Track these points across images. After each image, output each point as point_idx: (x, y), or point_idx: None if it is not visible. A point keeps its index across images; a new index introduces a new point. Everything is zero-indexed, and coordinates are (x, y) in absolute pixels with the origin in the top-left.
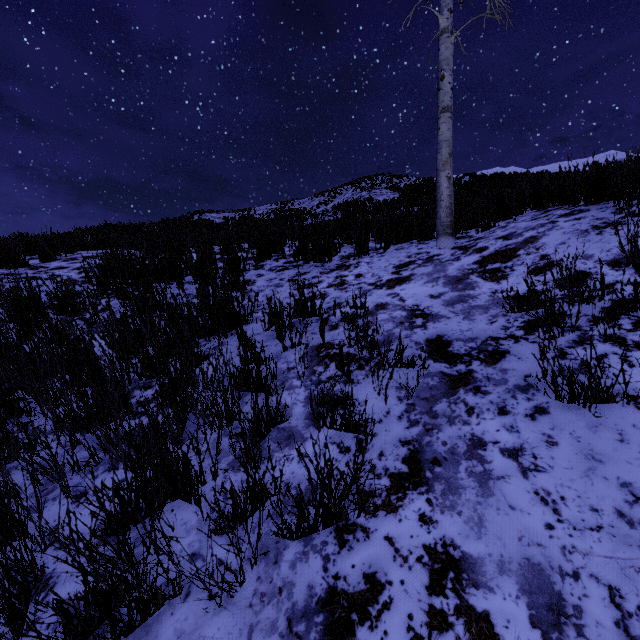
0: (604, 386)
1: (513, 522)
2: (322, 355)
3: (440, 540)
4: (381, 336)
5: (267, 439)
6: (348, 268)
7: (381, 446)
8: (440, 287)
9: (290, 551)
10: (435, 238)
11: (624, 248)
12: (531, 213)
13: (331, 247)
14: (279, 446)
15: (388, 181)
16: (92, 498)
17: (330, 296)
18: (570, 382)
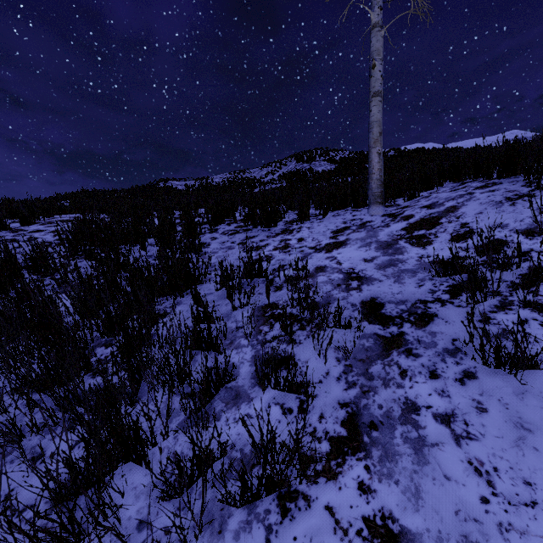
0: (529, 354)
1: (449, 494)
2: (267, 315)
3: (379, 512)
4: (321, 297)
5: (216, 398)
6: (291, 232)
7: (321, 408)
8: (372, 251)
9: (234, 519)
10: (367, 206)
11: (537, 219)
12: (450, 184)
13: (276, 213)
14: (227, 406)
15: (326, 154)
16: (48, 460)
17: (275, 258)
18: (497, 350)
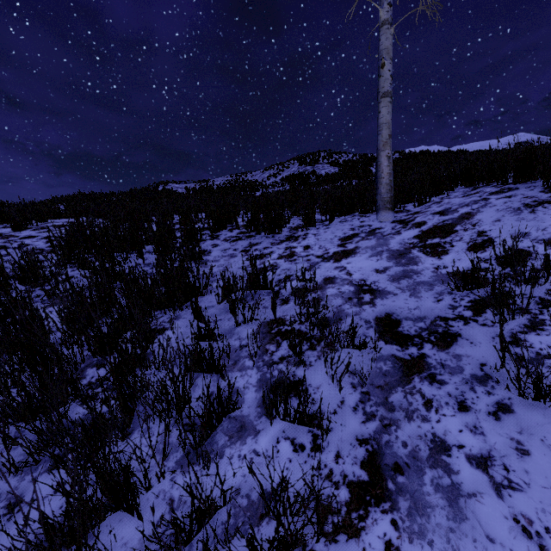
0: None
1: None
2: (274, 332)
3: None
4: (331, 312)
5: (218, 430)
6: (297, 239)
7: (337, 445)
8: (384, 261)
9: None
10: (375, 211)
11: None
12: (461, 189)
13: (281, 219)
14: (230, 440)
15: (329, 157)
16: (26, 508)
17: (280, 268)
18: (537, 381)
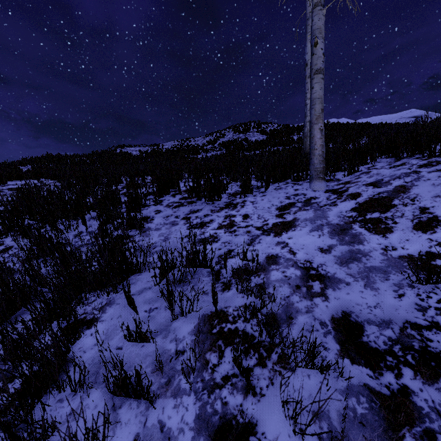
0: None
1: None
2: (215, 332)
3: None
4: (279, 306)
5: None
6: (235, 207)
7: None
8: (327, 238)
9: None
10: (307, 179)
11: None
12: (383, 159)
13: (220, 186)
14: None
15: (258, 126)
16: None
17: (221, 240)
18: None
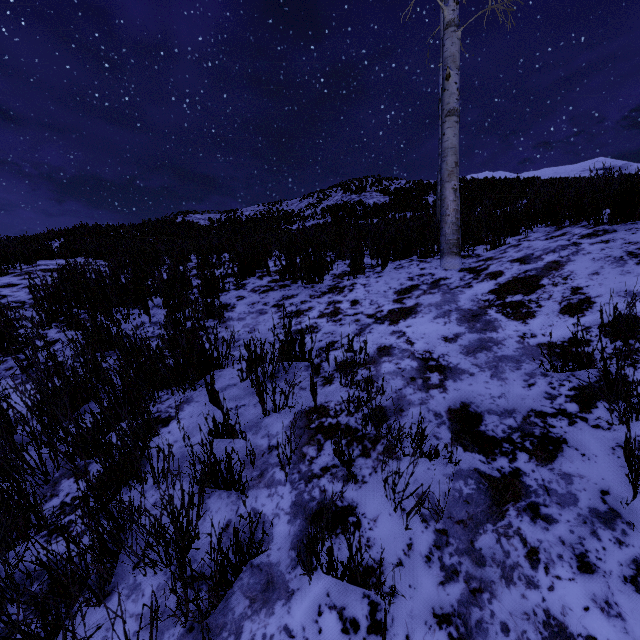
0: None
1: None
2: (314, 427)
3: None
4: (389, 399)
5: (235, 588)
6: (342, 291)
7: (406, 623)
8: (454, 325)
9: None
10: (438, 255)
11: None
12: (541, 228)
13: (322, 265)
14: (252, 606)
15: (378, 184)
16: None
17: (322, 330)
18: None
